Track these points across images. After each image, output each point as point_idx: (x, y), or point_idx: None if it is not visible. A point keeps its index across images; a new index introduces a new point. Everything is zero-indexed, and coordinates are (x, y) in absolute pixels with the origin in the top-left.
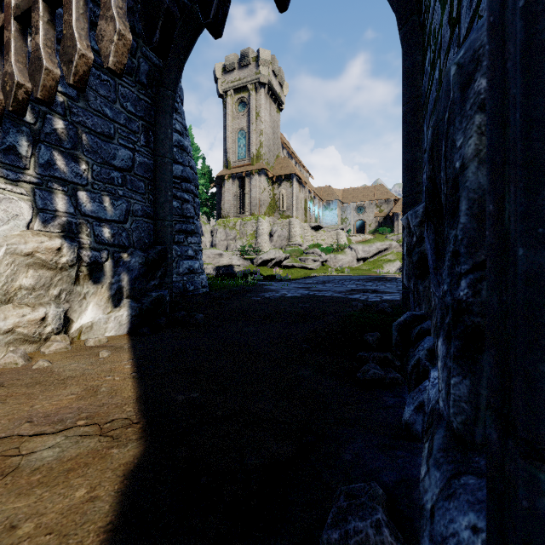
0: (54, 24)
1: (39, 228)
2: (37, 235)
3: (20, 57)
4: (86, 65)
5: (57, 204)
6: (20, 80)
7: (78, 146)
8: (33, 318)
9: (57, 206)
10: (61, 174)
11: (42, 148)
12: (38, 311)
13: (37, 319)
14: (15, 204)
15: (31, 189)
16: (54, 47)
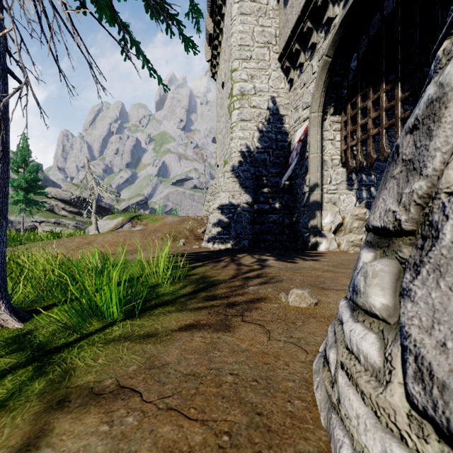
0: (374, 141)
1: (358, 205)
2: (358, 208)
3: (361, 153)
4: (387, 154)
5: (363, 195)
6: (361, 161)
7: (370, 169)
8: (359, 238)
9: (363, 196)
10: (364, 183)
11: (358, 175)
12: (360, 236)
13: (359, 239)
14: (351, 198)
15: (355, 191)
16: (374, 148)
